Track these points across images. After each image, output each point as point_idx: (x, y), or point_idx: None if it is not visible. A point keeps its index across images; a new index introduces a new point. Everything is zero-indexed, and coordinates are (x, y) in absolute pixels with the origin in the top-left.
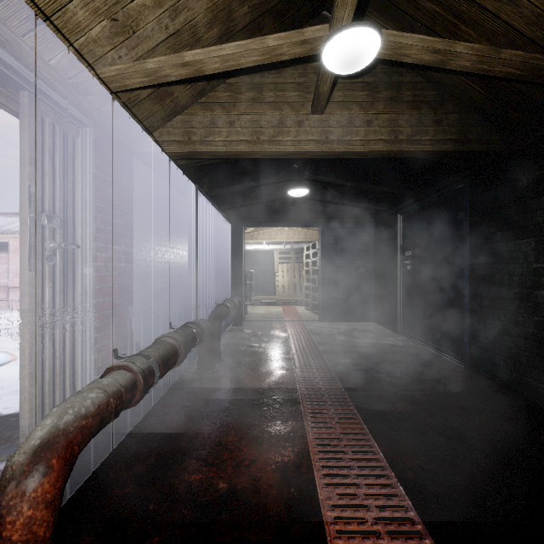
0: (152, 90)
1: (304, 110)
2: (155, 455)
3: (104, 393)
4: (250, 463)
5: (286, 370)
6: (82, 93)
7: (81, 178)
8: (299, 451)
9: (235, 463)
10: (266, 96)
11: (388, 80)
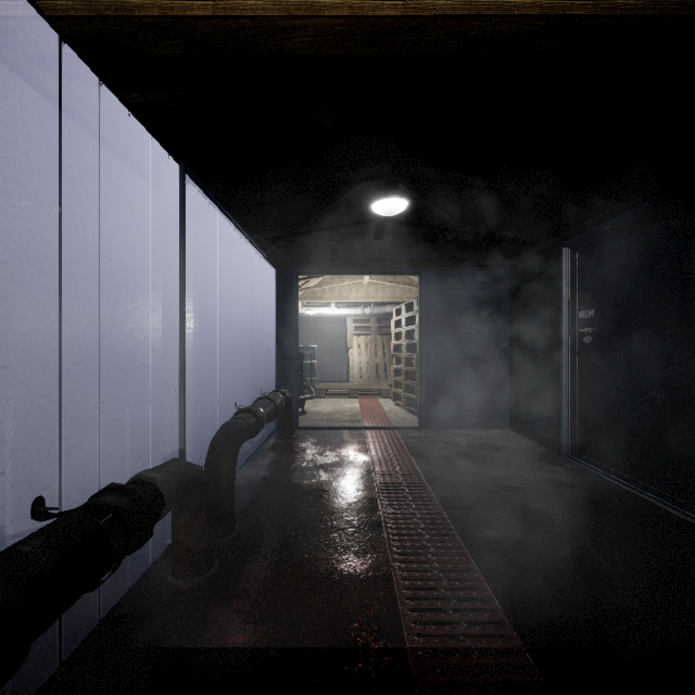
0: None
1: None
2: None
3: None
4: None
5: (372, 567)
6: None
7: None
8: None
9: None
10: None
11: None
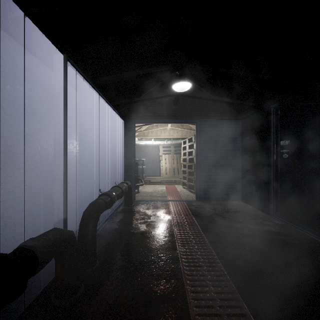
0: None
1: None
2: None
3: None
4: None
5: (174, 289)
6: None
7: None
8: None
9: None
10: None
11: None
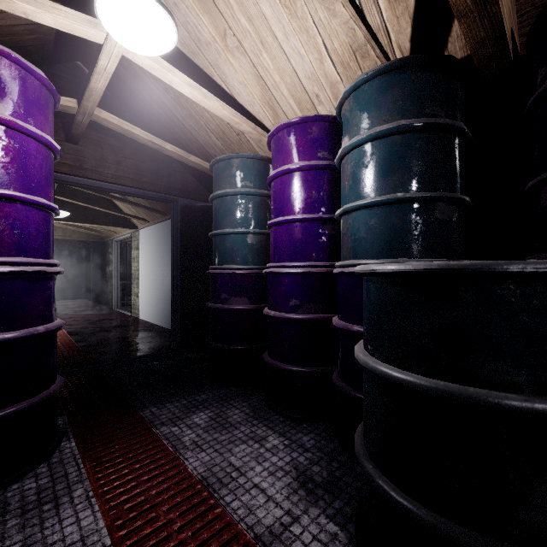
0: None
1: None
2: None
3: None
4: None
5: None
6: None
7: None
8: None
9: None
10: None
11: None
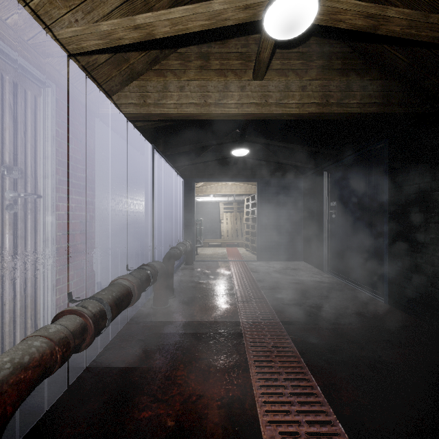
0: (109, 55)
1: (246, 76)
2: (109, 390)
3: (49, 341)
4: (197, 399)
5: (230, 304)
6: (42, 55)
7: (42, 133)
8: (243, 386)
9: (183, 399)
10: (212, 64)
11: (320, 50)
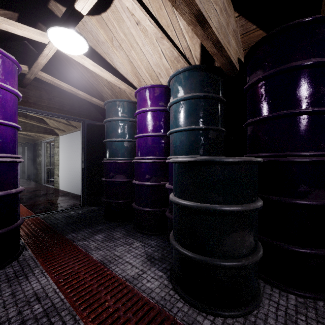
0: None
1: None
2: None
3: None
4: None
5: None
6: None
7: None
8: None
9: None
10: None
11: None
